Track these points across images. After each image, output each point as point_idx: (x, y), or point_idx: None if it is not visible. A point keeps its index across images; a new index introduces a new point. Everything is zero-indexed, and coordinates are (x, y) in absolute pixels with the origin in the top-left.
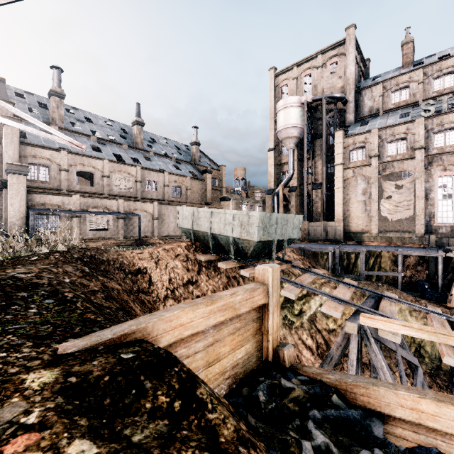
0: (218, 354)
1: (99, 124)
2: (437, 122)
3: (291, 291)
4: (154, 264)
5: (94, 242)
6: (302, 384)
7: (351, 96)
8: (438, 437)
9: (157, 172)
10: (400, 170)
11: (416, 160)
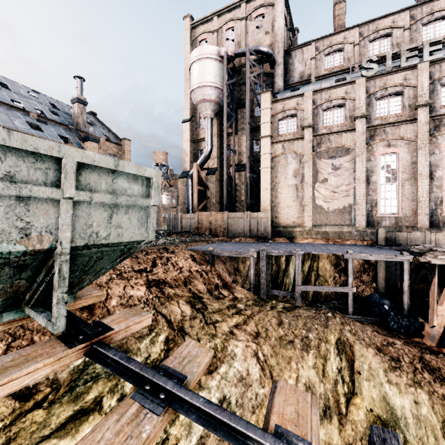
0: None
1: None
2: (380, 84)
3: None
4: None
5: None
6: None
7: (280, 56)
8: None
9: None
10: (338, 145)
11: (357, 132)
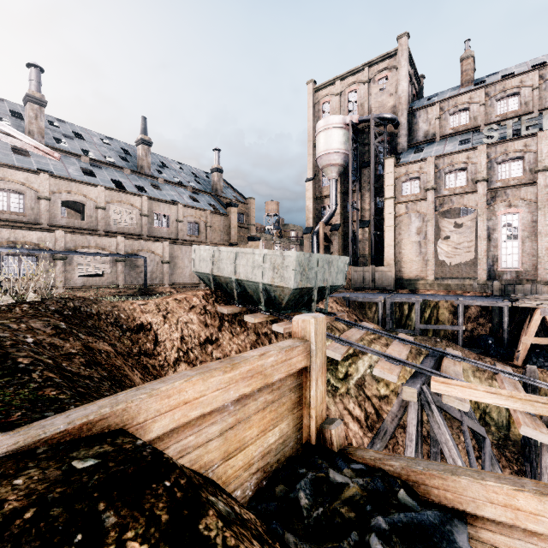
0: (241, 440)
1: (93, 142)
2: (501, 150)
3: (336, 349)
4: (161, 319)
5: (84, 291)
6: (357, 475)
7: (403, 118)
8: (540, 543)
9: (168, 204)
10: (460, 206)
11: (478, 194)
